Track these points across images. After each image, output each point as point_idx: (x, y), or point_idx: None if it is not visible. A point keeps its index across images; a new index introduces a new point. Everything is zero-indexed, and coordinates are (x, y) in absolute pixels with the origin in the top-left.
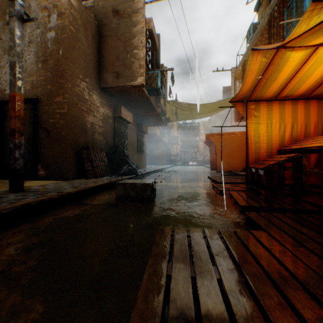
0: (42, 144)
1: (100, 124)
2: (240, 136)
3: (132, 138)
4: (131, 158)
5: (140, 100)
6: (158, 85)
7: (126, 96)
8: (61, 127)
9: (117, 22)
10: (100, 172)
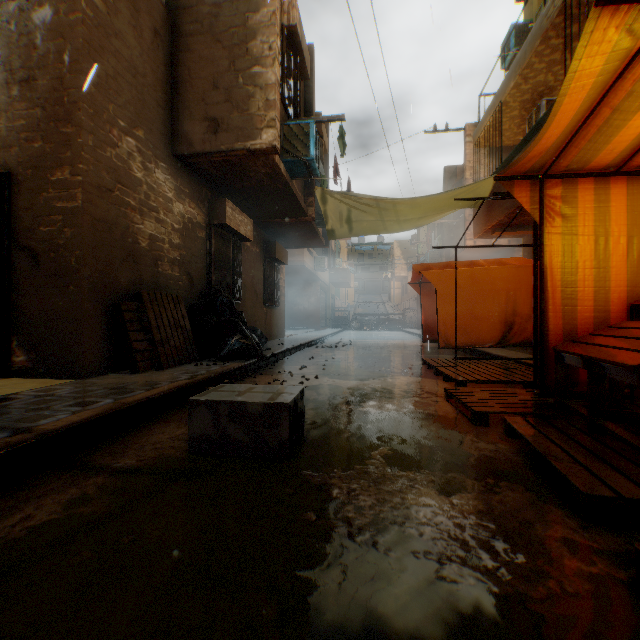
0: (20, 287)
1: (175, 240)
2: (490, 268)
3: (253, 274)
4: (252, 317)
5: (268, 188)
6: (309, 151)
7: (237, 177)
8: (69, 246)
9: (215, 3)
10: (172, 354)
